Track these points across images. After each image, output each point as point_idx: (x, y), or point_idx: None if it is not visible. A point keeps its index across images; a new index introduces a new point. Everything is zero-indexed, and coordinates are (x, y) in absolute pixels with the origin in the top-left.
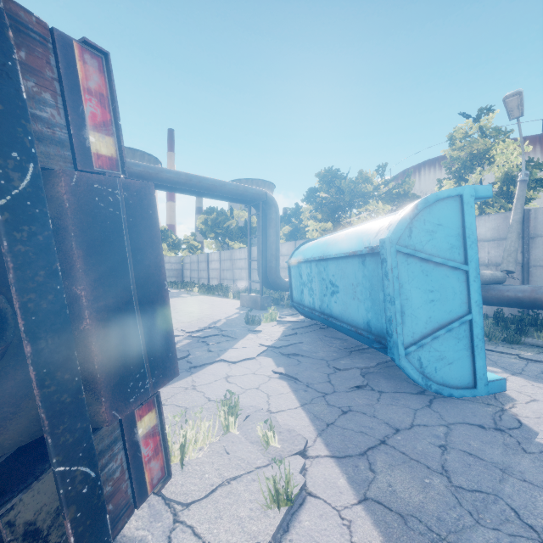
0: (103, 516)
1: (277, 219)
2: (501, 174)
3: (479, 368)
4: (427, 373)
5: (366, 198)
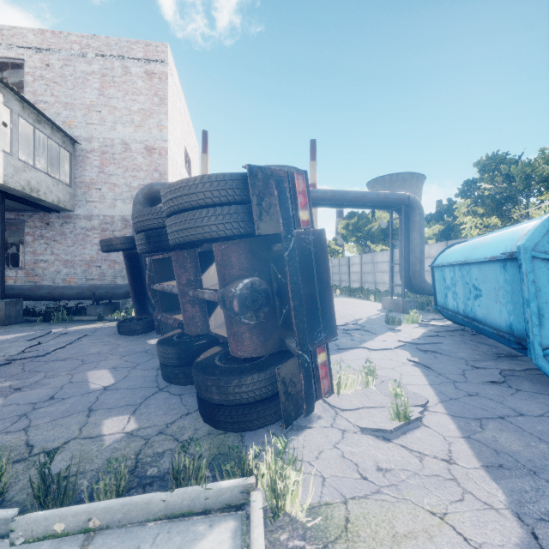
0: (311, 380)
1: (422, 221)
2: None
3: None
4: None
5: None
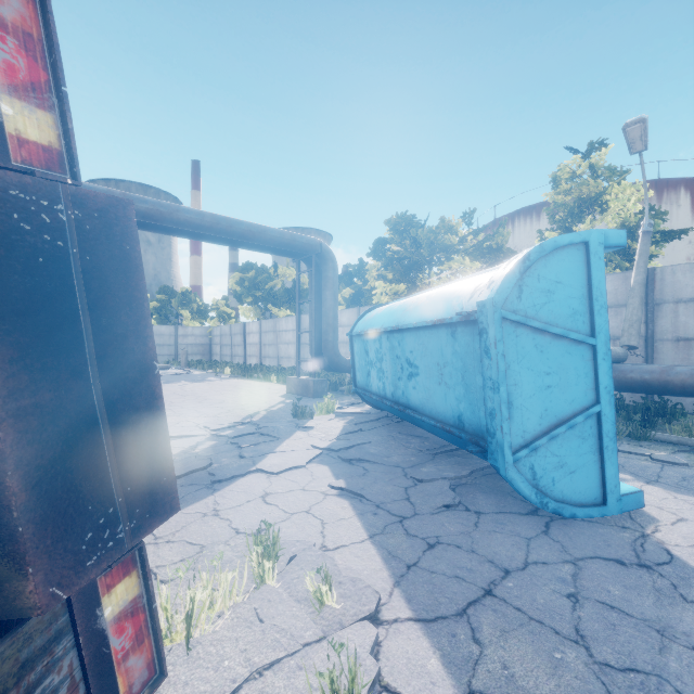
0: None
1: (336, 278)
2: (615, 225)
3: (610, 478)
4: (542, 487)
5: (449, 253)
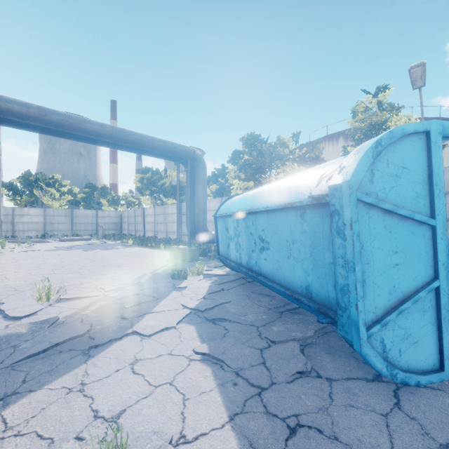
0: None
1: (205, 175)
2: None
3: (447, 346)
4: (390, 358)
5: (283, 161)
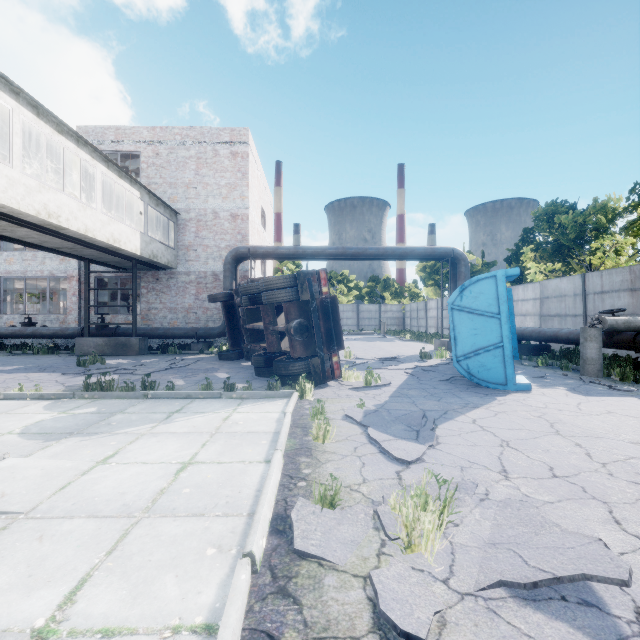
0: (324, 364)
1: (466, 271)
2: None
3: (509, 374)
4: (472, 373)
5: (599, 232)
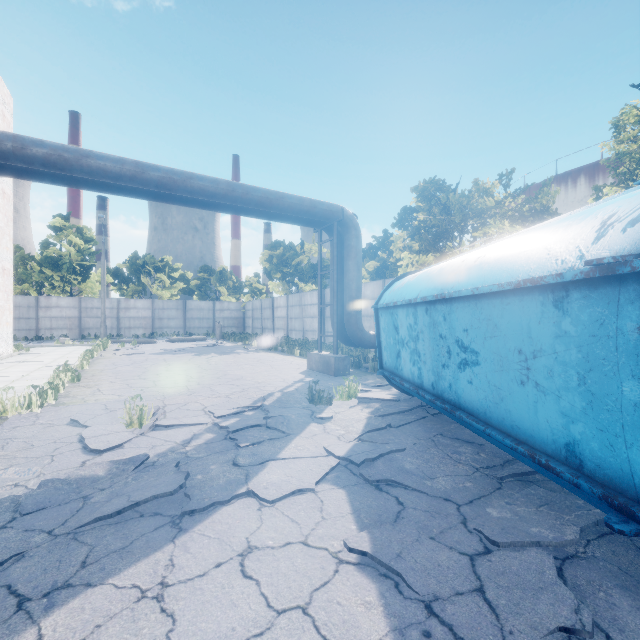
0: None
1: (359, 246)
2: None
3: None
4: None
5: (484, 218)
